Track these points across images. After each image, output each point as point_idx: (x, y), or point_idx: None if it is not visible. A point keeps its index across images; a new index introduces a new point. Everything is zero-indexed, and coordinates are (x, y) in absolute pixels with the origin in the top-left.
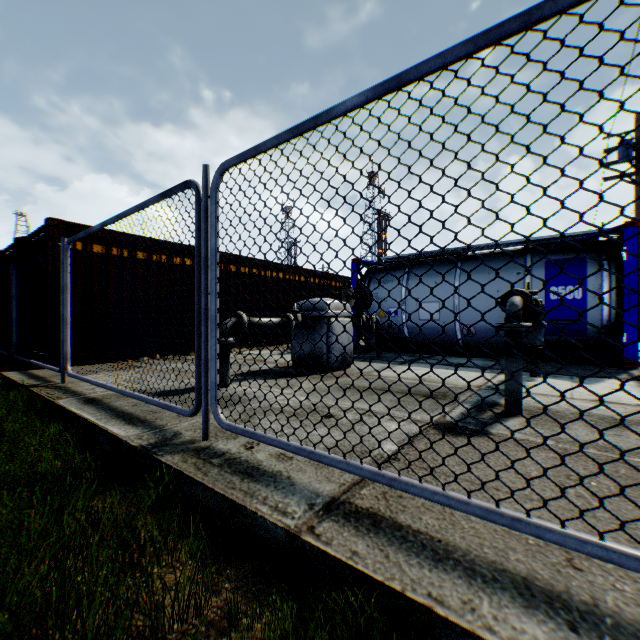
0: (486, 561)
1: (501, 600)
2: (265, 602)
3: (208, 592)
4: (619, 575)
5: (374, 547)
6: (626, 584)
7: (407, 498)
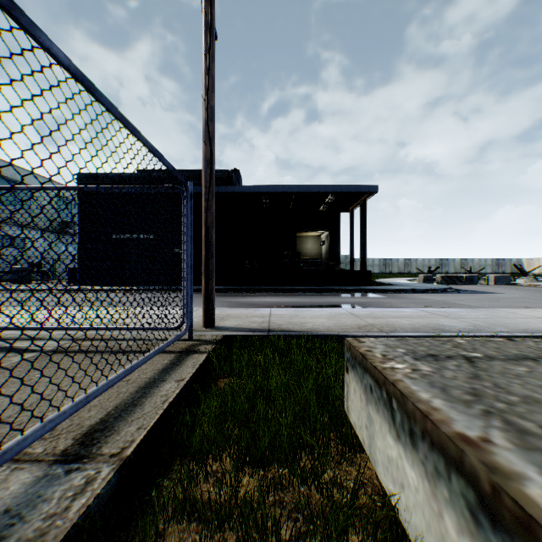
0: (132, 395)
1: (158, 390)
2: (162, 494)
3: (166, 537)
4: (131, 374)
5: (132, 423)
6: (136, 374)
7: (58, 426)
